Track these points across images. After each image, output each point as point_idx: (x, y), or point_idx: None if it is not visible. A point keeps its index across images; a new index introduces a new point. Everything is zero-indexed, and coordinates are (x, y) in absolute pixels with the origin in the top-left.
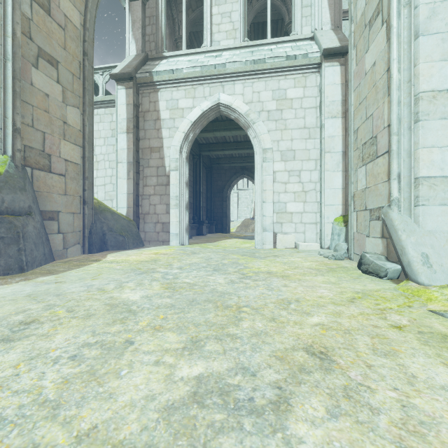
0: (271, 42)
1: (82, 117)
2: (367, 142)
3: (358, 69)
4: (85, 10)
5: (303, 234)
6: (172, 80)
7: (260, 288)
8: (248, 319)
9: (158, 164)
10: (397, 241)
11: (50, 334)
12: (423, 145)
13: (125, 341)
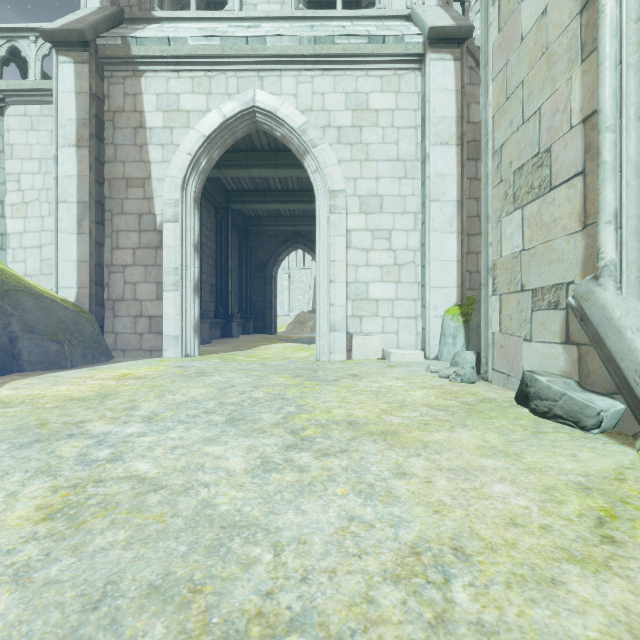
0: (343, 15)
1: None
2: (527, 164)
3: (503, 37)
4: None
5: (395, 336)
6: (168, 58)
7: (337, 487)
8: None
9: (141, 209)
10: (622, 351)
11: None
12: None
13: None
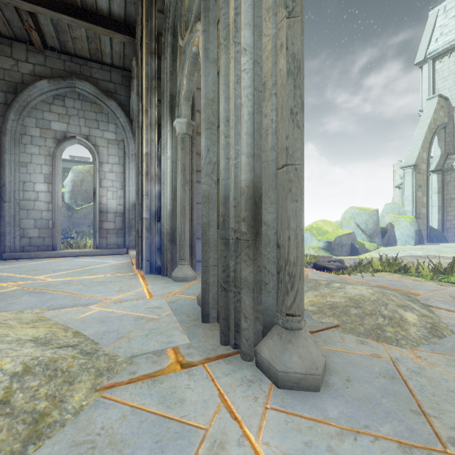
0: None
1: (426, 198)
2: None
3: None
4: (427, 162)
5: None
6: None
7: None
8: None
9: None
10: None
11: None
12: None
13: None
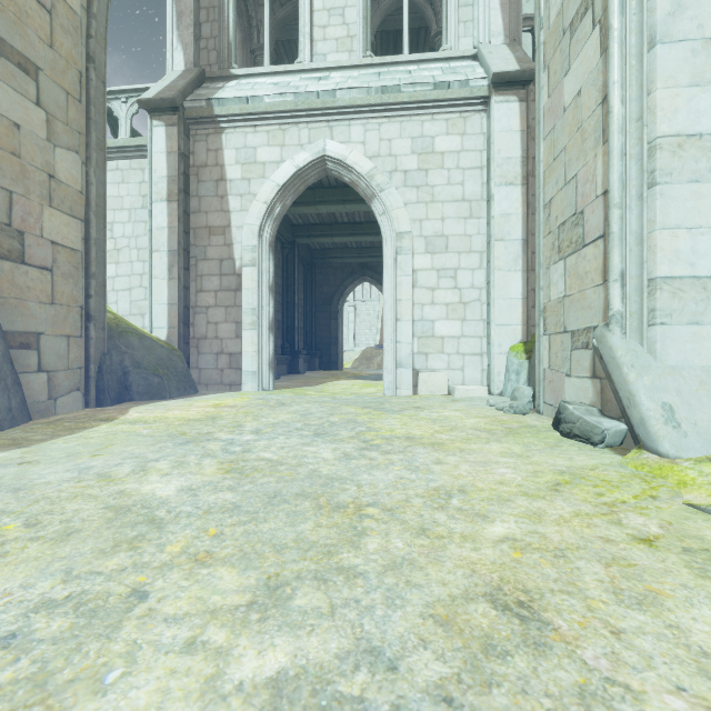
0: (409, 60)
1: (85, 168)
2: (568, 221)
3: (551, 103)
4: None
5: (461, 372)
6: (246, 115)
7: (395, 467)
8: (378, 532)
9: (222, 254)
10: (621, 383)
11: None
12: (662, 224)
13: (130, 593)
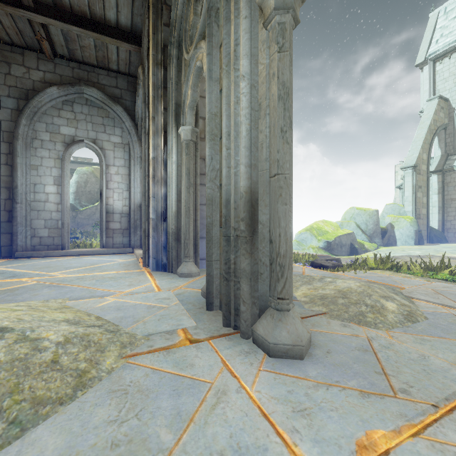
0: None
1: (426, 198)
2: None
3: None
4: (427, 163)
5: None
6: None
7: None
8: None
9: None
10: None
11: (455, 248)
12: None
13: None
